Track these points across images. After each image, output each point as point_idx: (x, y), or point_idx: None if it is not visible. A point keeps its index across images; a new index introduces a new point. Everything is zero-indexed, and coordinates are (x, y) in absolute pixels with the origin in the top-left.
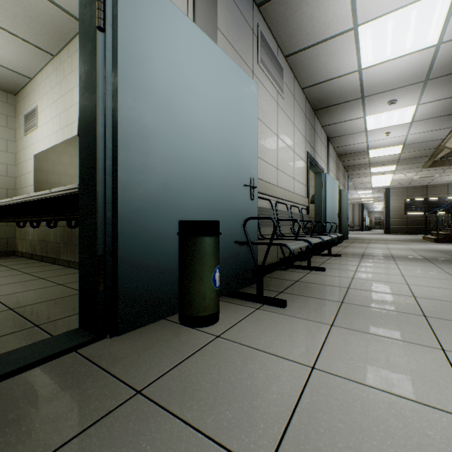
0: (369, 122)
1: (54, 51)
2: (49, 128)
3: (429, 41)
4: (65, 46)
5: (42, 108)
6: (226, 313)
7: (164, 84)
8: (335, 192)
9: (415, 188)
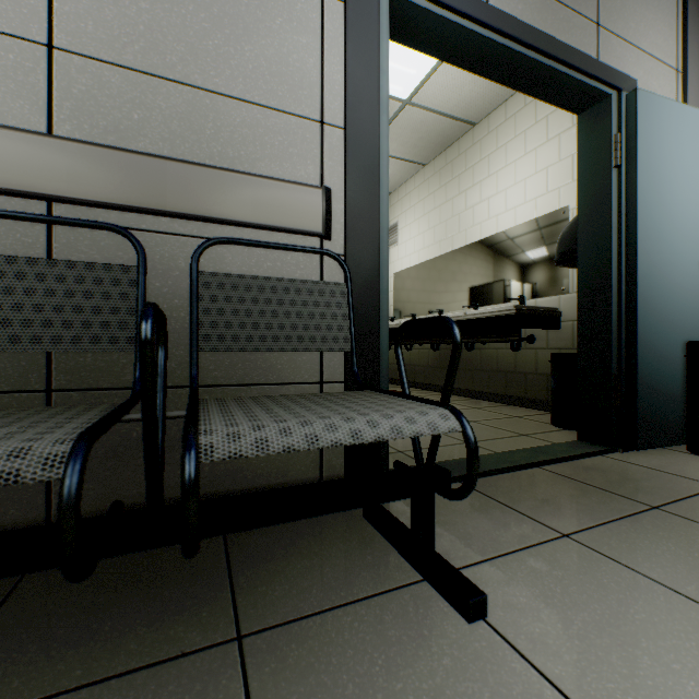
0: None
1: (427, 161)
2: (415, 244)
3: None
4: (441, 153)
5: (405, 223)
6: None
7: (670, 196)
8: None
9: None
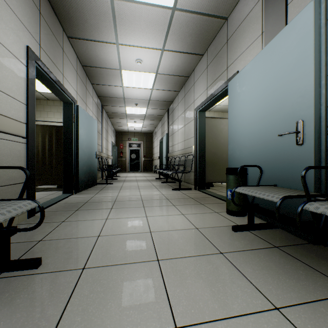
0: None
1: None
2: None
3: None
4: None
5: None
6: (239, 218)
7: (237, 111)
8: None
9: None
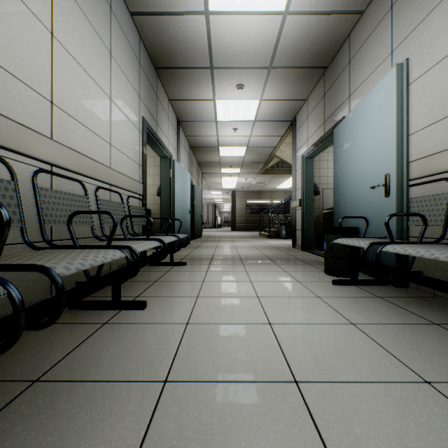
0: (219, 109)
1: None
2: None
3: (278, 1)
4: None
5: None
6: None
7: None
8: (186, 185)
9: (253, 192)
